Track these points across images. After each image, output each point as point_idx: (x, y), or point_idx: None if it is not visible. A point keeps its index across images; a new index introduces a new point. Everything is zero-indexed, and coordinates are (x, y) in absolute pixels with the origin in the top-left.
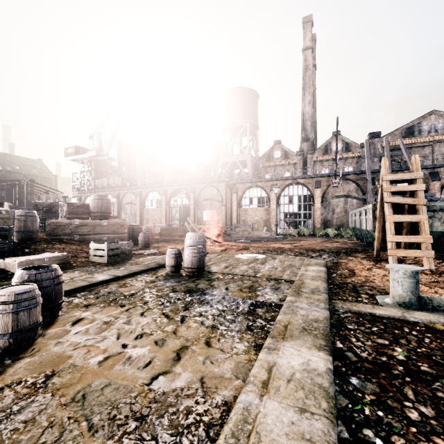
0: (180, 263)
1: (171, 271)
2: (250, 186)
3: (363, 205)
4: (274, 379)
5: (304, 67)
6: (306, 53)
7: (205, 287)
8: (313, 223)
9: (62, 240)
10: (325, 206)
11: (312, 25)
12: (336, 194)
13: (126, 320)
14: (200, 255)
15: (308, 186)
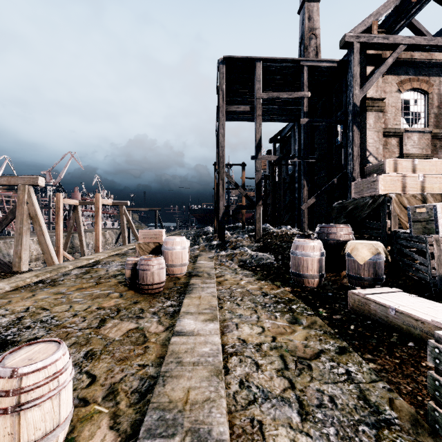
0: None
1: None
2: None
3: None
4: None
5: None
6: None
7: None
8: None
9: None
10: None
11: None
12: None
13: (82, 300)
14: None
15: None
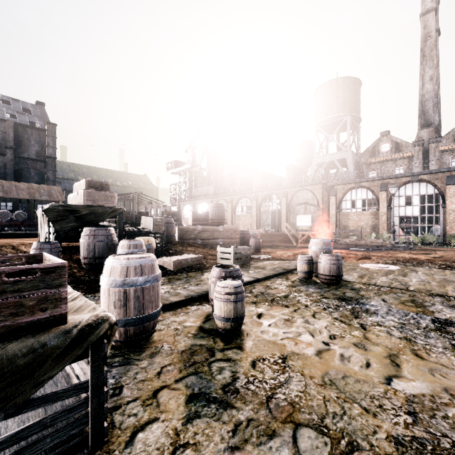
0: (312, 270)
1: (303, 277)
2: (352, 187)
3: None
4: None
5: (423, 36)
6: (427, 18)
7: (356, 296)
8: (443, 229)
9: (189, 243)
10: None
11: None
12: None
13: (304, 320)
14: (339, 263)
15: (435, 184)
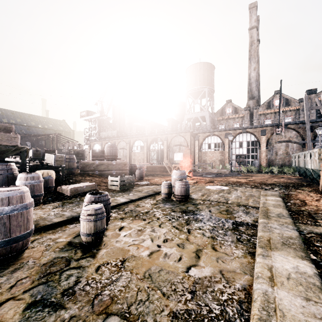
0: (171, 192)
1: (165, 197)
2: (208, 135)
3: (302, 148)
4: (276, 276)
5: (250, 42)
6: (252, 31)
7: (194, 209)
8: (259, 162)
9: (89, 174)
10: (269, 149)
11: (257, 9)
12: (278, 140)
13: (151, 229)
14: (187, 187)
15: (255, 134)
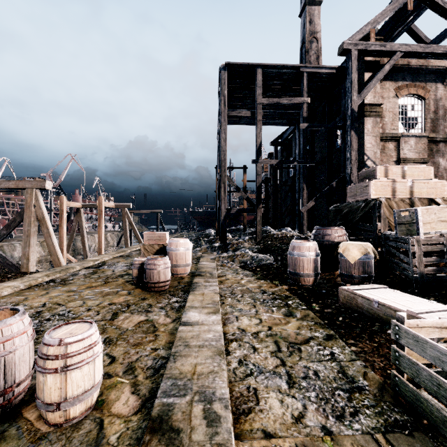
0: None
1: None
2: None
3: None
4: (2, 288)
5: None
6: None
7: None
8: None
9: None
10: None
11: None
12: None
13: (94, 297)
14: None
15: None
